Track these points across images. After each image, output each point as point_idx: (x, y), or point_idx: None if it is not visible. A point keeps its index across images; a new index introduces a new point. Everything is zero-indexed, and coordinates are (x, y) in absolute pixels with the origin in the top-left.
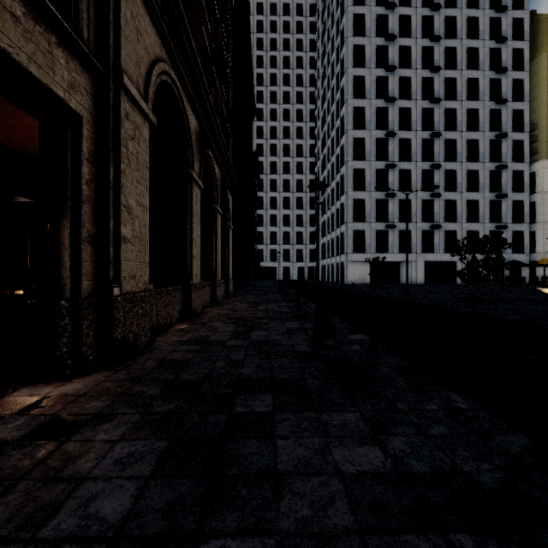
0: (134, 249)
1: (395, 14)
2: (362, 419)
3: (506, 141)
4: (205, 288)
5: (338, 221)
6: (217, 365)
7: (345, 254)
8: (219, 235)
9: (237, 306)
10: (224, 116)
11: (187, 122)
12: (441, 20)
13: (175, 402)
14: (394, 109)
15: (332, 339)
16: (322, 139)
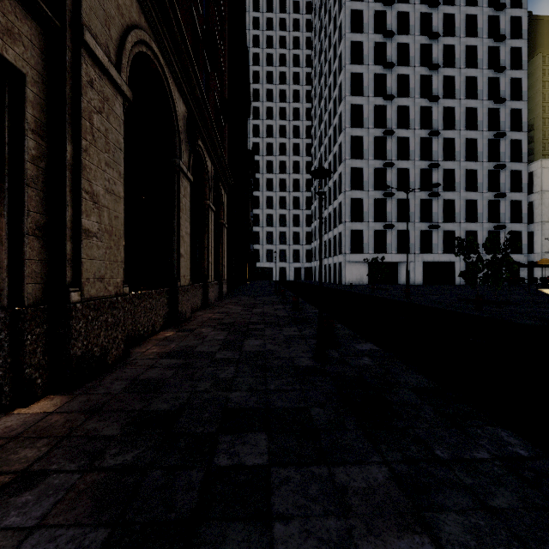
0: (101, 245)
1: (393, 10)
2: (393, 479)
3: (504, 141)
4: (196, 290)
5: (335, 221)
6: (201, 387)
7: (343, 254)
8: (212, 233)
9: (231, 309)
10: (218, 108)
11: (174, 105)
12: (439, 17)
13: (136, 448)
14: (392, 107)
15: (337, 350)
16: (319, 138)
